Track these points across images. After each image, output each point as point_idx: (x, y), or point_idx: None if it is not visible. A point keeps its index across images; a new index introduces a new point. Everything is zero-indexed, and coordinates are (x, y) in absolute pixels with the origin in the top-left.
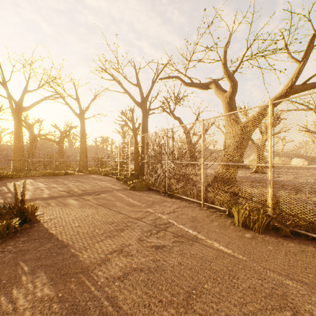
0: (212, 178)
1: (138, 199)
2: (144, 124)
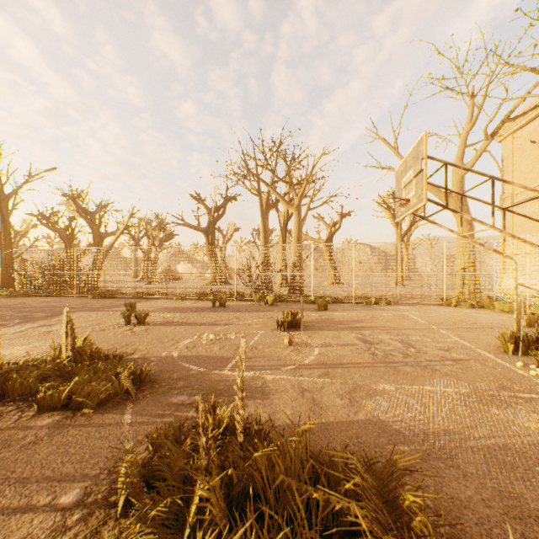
0: (87, 283)
1: (22, 299)
2: (6, 228)
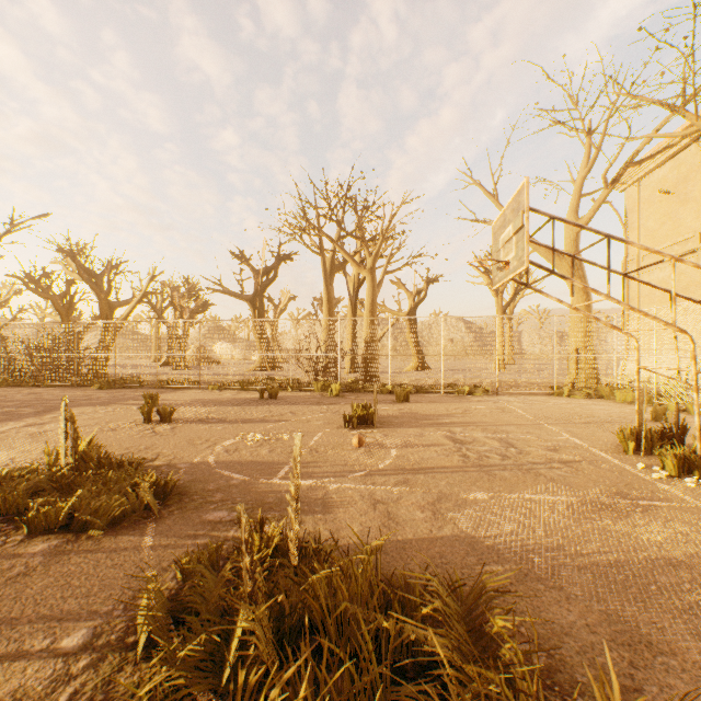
0: (92, 369)
1: (2, 390)
2: None
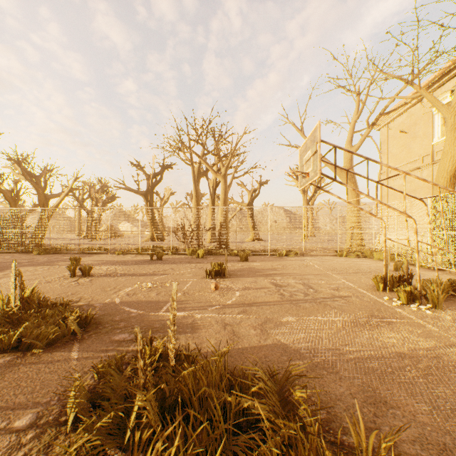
0: (33, 240)
1: None
2: None
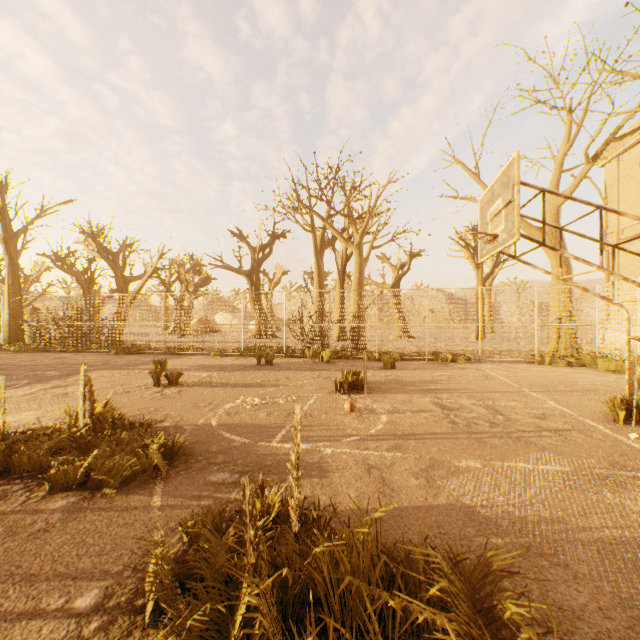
0: (109, 336)
1: (33, 355)
2: (14, 271)
